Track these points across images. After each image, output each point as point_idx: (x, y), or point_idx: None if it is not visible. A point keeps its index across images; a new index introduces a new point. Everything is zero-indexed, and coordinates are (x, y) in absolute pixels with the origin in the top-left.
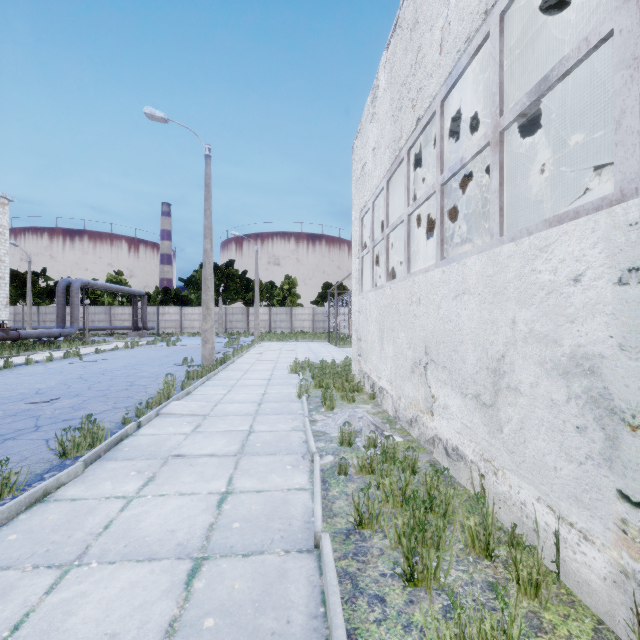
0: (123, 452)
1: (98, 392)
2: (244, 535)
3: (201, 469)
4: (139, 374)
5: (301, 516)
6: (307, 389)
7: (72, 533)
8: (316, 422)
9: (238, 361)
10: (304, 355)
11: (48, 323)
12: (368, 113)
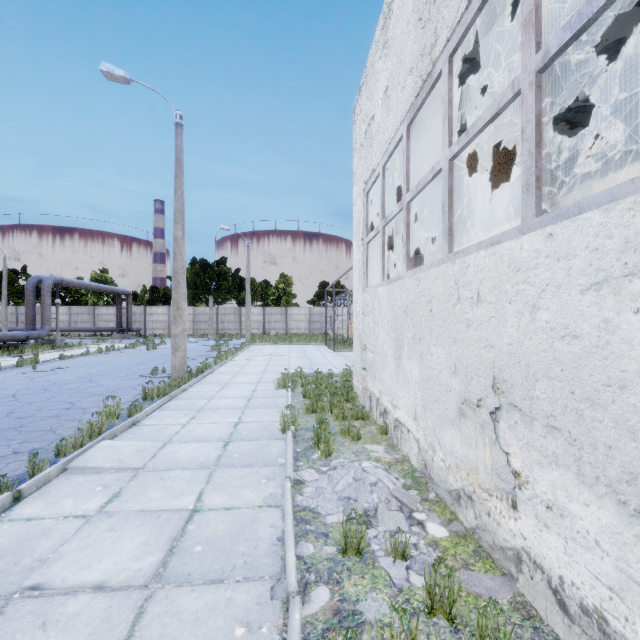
0: None
1: (15, 421)
2: None
3: None
4: (90, 390)
5: None
6: (294, 420)
7: None
8: (303, 485)
9: (219, 370)
10: (297, 362)
11: None
12: (377, 48)
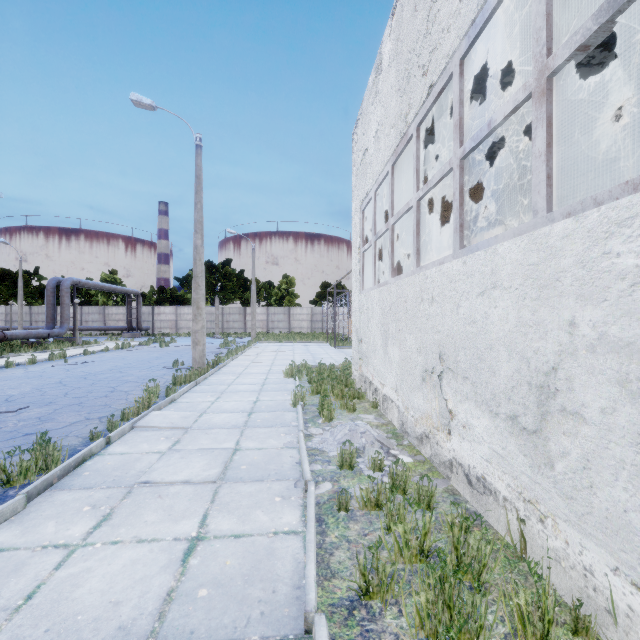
0: (81, 478)
1: (74, 399)
2: (211, 610)
3: (171, 502)
4: (124, 378)
5: (289, 577)
6: (303, 397)
7: None
8: (312, 437)
9: (232, 363)
10: (301, 357)
11: (40, 323)
12: (370, 94)
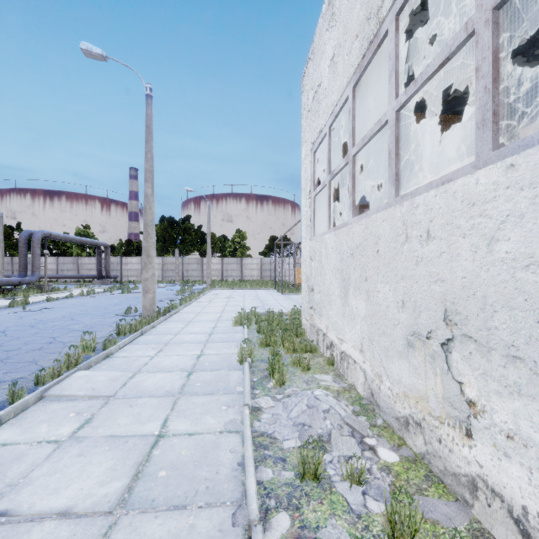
0: None
1: (2, 353)
2: None
3: None
4: (71, 327)
5: None
6: (250, 352)
7: None
8: (260, 411)
9: (184, 310)
10: (251, 303)
11: None
12: (323, 22)
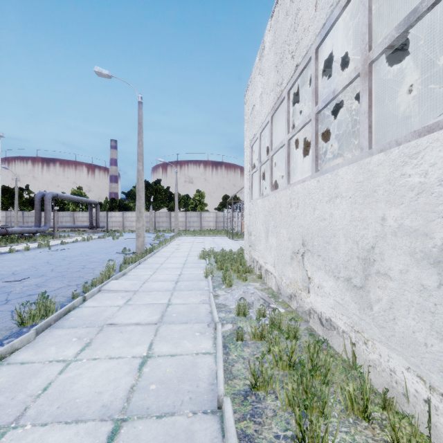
0: (69, 321)
1: (58, 273)
2: (159, 396)
3: (128, 336)
4: (90, 260)
5: (206, 378)
6: (212, 271)
7: (15, 395)
8: (218, 296)
9: (162, 250)
10: (210, 246)
11: (30, 223)
12: (256, 68)
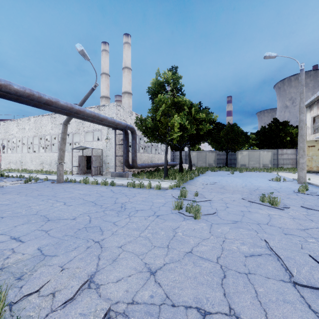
0: None
1: None
2: None
3: None
4: None
5: None
6: None
7: None
8: None
9: None
10: None
11: None
12: None
